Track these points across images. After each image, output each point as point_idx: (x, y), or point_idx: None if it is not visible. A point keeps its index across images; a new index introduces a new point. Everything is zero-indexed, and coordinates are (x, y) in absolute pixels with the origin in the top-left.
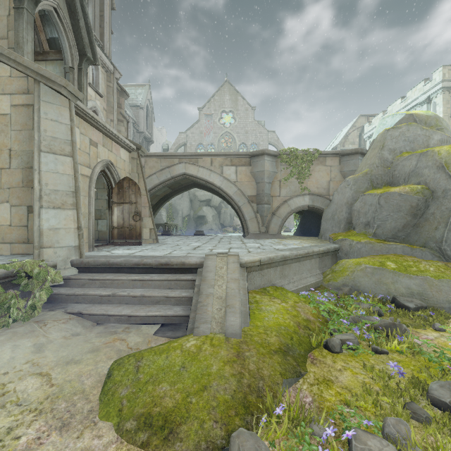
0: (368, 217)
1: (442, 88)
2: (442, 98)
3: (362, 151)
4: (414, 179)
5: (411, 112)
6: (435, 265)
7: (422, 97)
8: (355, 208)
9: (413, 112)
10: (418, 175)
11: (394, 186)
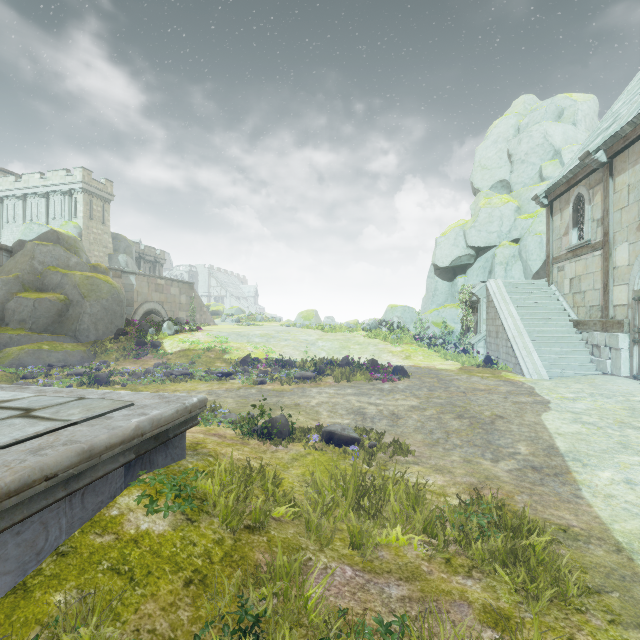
0: (24, 315)
1: (83, 189)
2: (83, 198)
3: (8, 248)
4: (59, 290)
5: (56, 229)
6: (73, 345)
7: (64, 187)
8: (10, 307)
9: (58, 229)
10: (62, 288)
11: (44, 292)
